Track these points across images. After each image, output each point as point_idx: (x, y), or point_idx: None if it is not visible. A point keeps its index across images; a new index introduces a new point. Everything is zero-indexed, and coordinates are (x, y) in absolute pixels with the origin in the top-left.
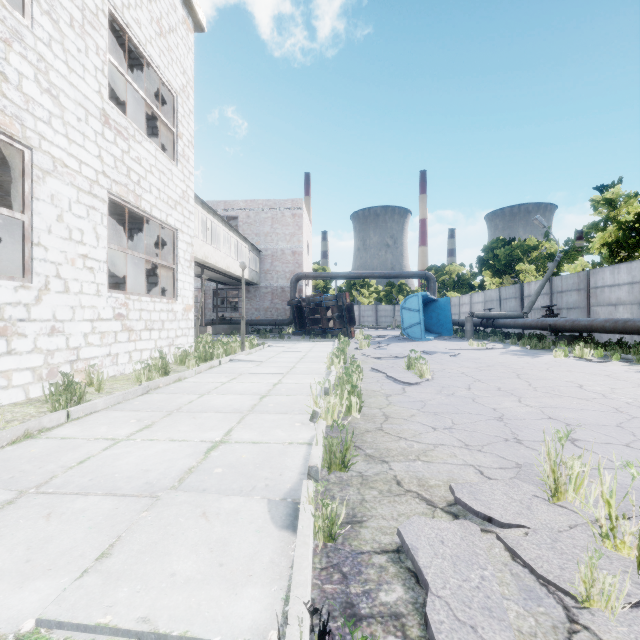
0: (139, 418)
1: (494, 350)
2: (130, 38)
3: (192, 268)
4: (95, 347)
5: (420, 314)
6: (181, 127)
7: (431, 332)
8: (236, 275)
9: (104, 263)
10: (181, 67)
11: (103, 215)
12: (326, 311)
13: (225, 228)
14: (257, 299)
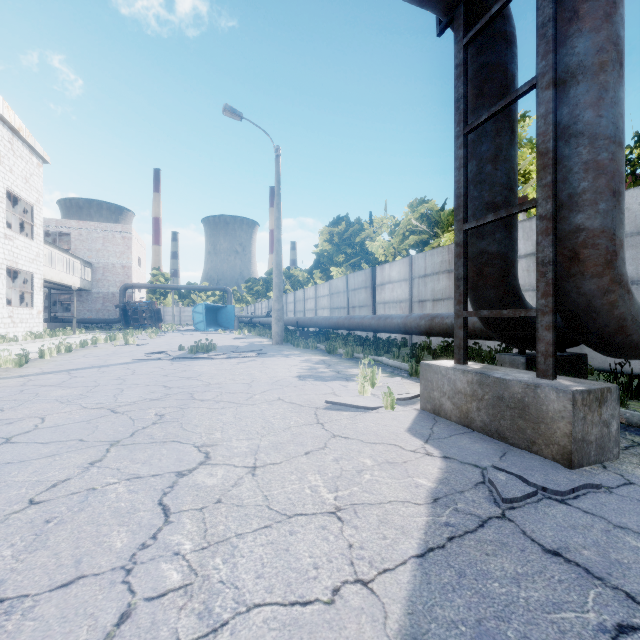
0: (40, 344)
1: (223, 333)
2: (14, 194)
3: (42, 291)
4: (3, 329)
5: (204, 315)
6: (36, 220)
7: (223, 327)
8: (69, 285)
9: (5, 295)
10: (36, 190)
11: (5, 276)
12: (143, 313)
13: (59, 252)
14: (89, 302)
